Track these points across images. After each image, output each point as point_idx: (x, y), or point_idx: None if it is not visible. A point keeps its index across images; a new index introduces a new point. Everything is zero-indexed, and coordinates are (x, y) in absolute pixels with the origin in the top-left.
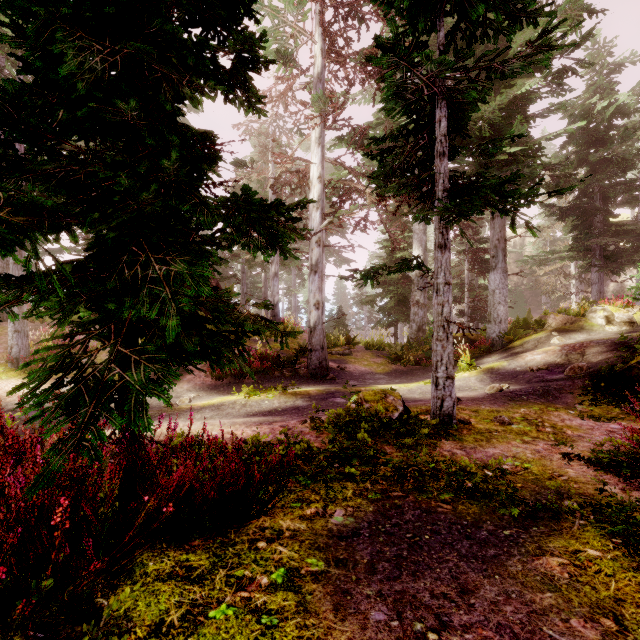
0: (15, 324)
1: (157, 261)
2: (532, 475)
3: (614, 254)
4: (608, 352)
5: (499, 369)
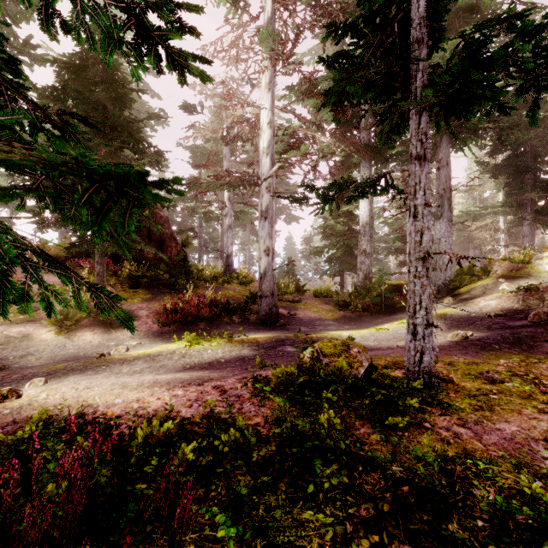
0: None
1: None
2: None
3: (544, 209)
4: None
5: (452, 315)
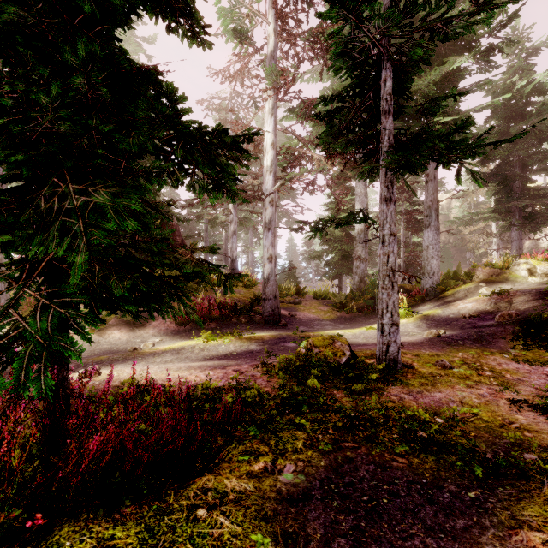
0: None
1: (76, 191)
2: (483, 422)
3: (531, 215)
4: (534, 301)
5: (434, 316)
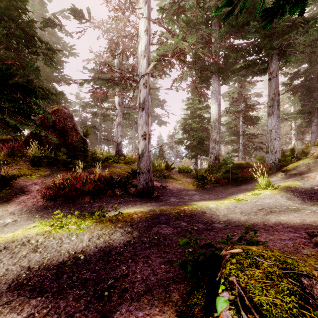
0: None
1: None
2: None
3: None
4: None
5: (296, 188)
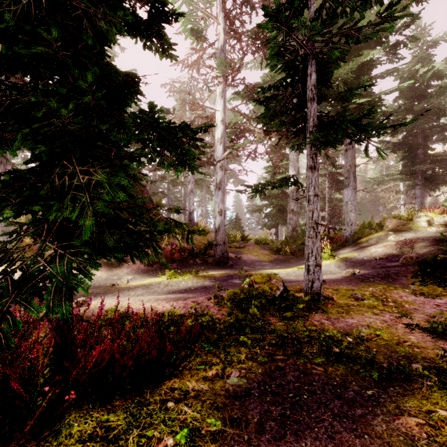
0: (2, 226)
1: (82, 171)
2: (383, 341)
3: (431, 176)
4: (431, 246)
5: (351, 258)
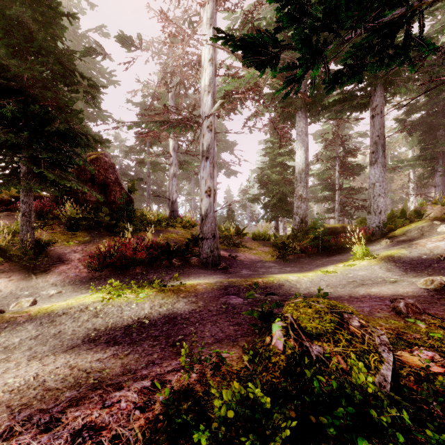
0: None
1: None
2: None
3: None
4: None
5: (400, 257)
